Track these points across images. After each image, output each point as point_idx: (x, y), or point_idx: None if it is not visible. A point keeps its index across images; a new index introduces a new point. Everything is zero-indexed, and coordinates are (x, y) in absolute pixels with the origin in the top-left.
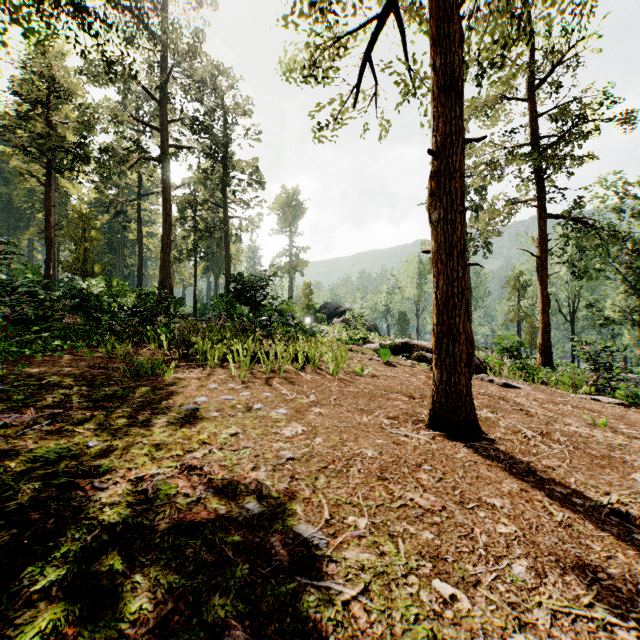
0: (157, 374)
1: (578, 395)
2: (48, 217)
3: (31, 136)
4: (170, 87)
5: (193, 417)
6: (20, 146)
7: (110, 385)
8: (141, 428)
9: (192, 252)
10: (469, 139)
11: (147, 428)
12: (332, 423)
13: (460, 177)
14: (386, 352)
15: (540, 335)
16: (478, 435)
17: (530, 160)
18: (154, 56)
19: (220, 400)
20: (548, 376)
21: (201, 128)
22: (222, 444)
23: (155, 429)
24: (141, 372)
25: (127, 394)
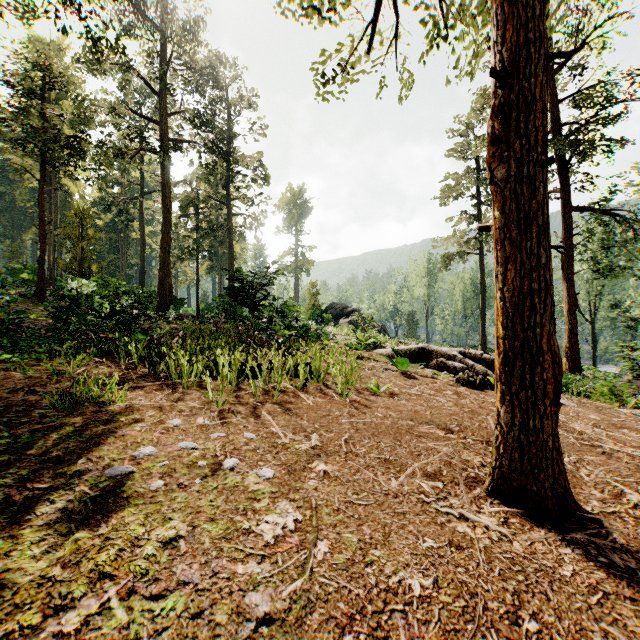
0: (104, 402)
1: (627, 411)
2: (42, 214)
3: (23, 128)
4: (171, 80)
5: (114, 495)
6: (12, 139)
7: (21, 424)
8: (3, 531)
9: (194, 251)
10: (554, 53)
11: (14, 531)
12: (344, 498)
13: (542, 110)
14: (403, 361)
15: (566, 338)
16: (573, 512)
17: (558, 146)
18: (154, 47)
19: (175, 451)
20: (579, 384)
21: (202, 121)
22: (137, 576)
23: (28, 533)
24: (81, 399)
25: (34, 443)
